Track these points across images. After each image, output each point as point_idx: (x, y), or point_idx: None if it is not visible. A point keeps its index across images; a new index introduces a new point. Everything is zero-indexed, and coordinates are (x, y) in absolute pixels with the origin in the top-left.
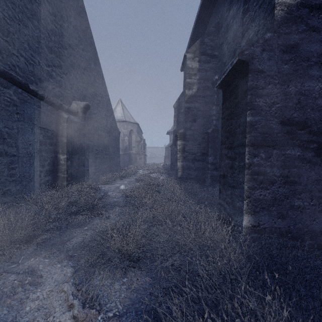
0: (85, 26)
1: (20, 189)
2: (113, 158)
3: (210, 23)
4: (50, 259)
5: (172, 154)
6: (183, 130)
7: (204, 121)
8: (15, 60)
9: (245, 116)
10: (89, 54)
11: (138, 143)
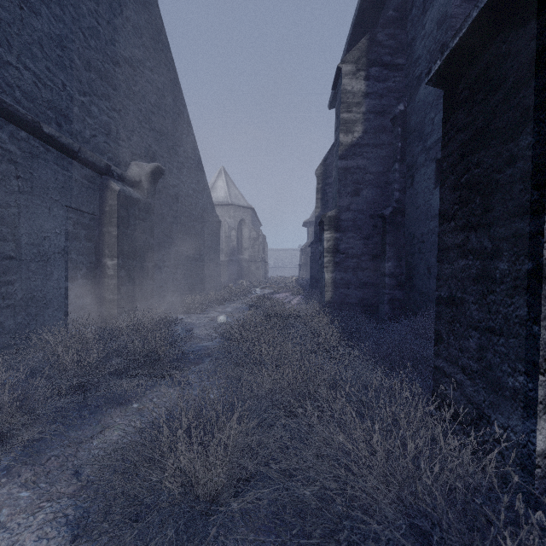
0: (156, 29)
1: (24, 322)
2: (208, 267)
3: (386, 8)
4: (34, 491)
5: (313, 259)
6: (336, 210)
7: (375, 193)
8: (14, 76)
9: (541, 125)
10: (164, 79)
11: (253, 242)
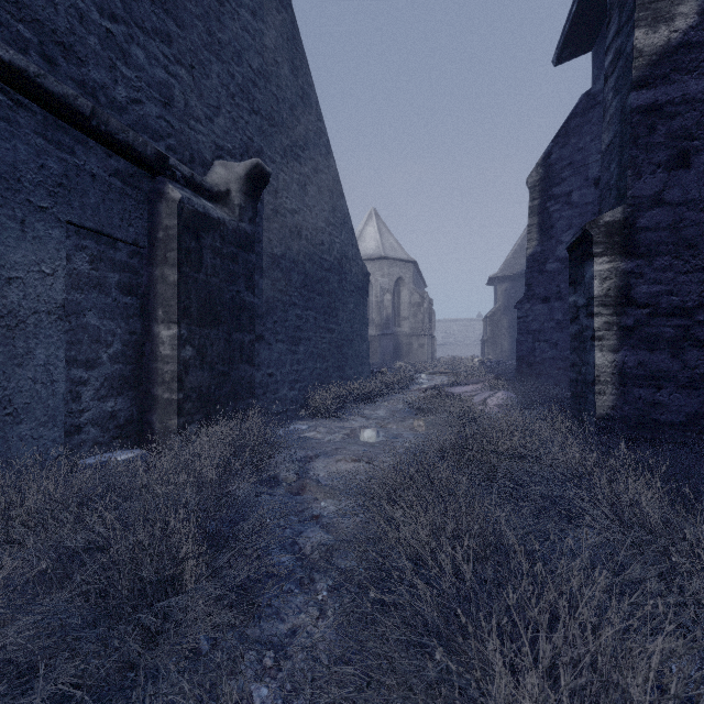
0: None
1: None
2: (349, 343)
3: None
4: None
5: (522, 328)
6: (625, 208)
7: None
8: None
9: None
10: (276, 35)
11: (415, 309)
